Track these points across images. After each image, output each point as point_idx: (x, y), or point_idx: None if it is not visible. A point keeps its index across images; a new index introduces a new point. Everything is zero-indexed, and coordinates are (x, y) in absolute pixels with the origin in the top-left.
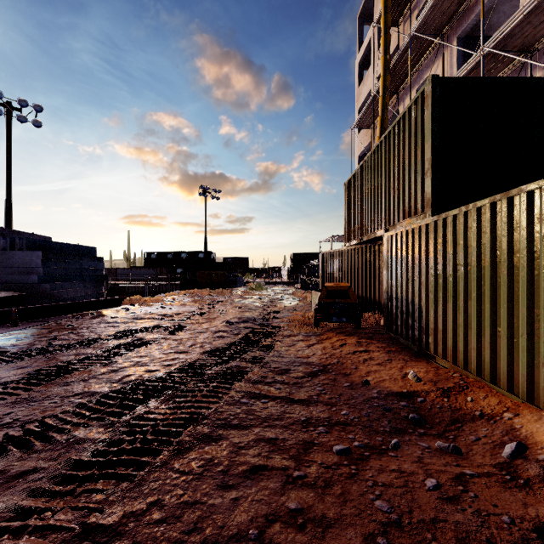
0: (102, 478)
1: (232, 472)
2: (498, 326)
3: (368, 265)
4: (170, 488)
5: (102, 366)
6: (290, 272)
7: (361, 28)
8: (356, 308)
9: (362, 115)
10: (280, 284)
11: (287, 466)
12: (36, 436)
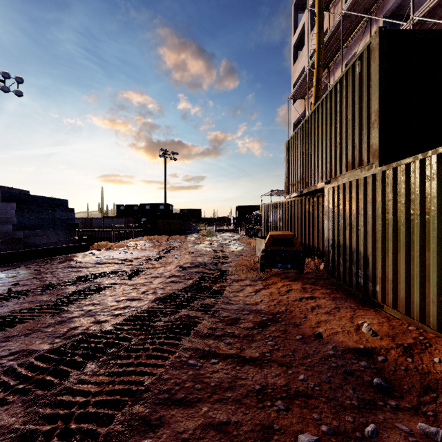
0: None
1: None
2: None
3: (307, 215)
4: None
5: (51, 316)
6: (235, 221)
7: (296, 15)
8: (300, 256)
9: (297, 87)
10: (227, 231)
11: None
12: None
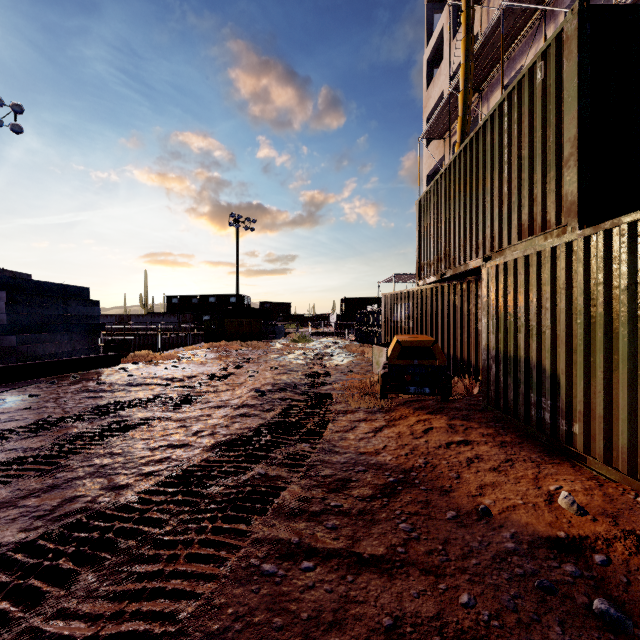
0: None
1: None
2: None
3: (452, 310)
4: None
5: (38, 477)
6: (341, 320)
7: (430, 16)
8: (445, 374)
9: (433, 121)
10: (328, 334)
11: None
12: None
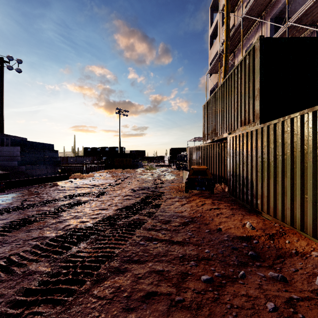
0: (43, 303)
1: (133, 297)
2: (305, 194)
3: (217, 155)
4: (90, 310)
5: (52, 219)
6: (169, 159)
7: (212, 14)
8: (211, 182)
9: (212, 65)
10: (163, 166)
11: (171, 292)
12: (2, 269)
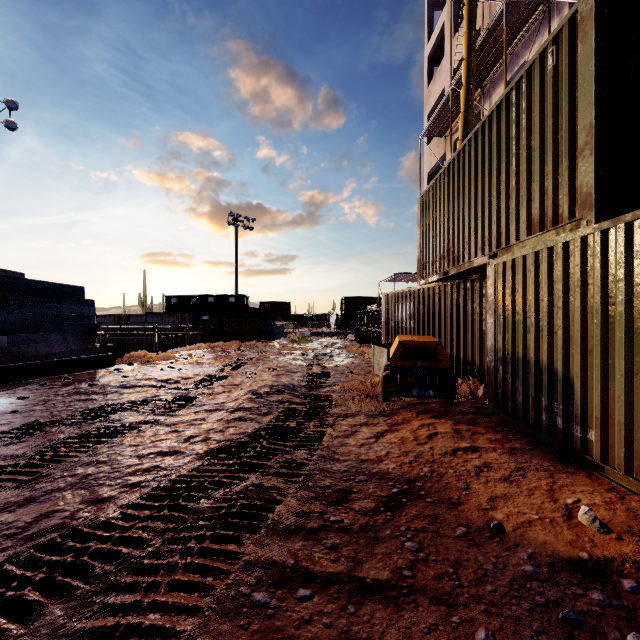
0: None
1: None
2: None
3: (455, 310)
4: None
5: (14, 488)
6: (340, 320)
7: (431, 13)
8: (449, 376)
9: (434, 118)
10: (328, 334)
11: None
12: None
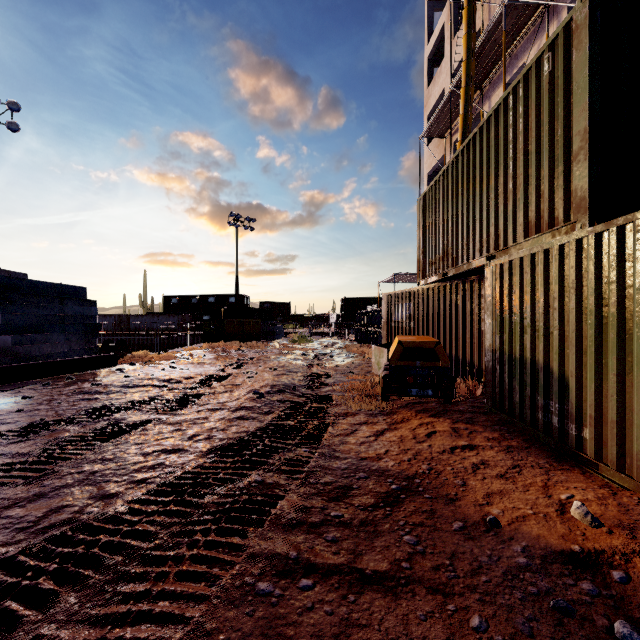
0: None
1: None
2: None
3: (454, 310)
4: None
5: (24, 485)
6: (340, 320)
7: (431, 14)
8: (448, 376)
9: (434, 119)
10: (328, 334)
11: None
12: None
